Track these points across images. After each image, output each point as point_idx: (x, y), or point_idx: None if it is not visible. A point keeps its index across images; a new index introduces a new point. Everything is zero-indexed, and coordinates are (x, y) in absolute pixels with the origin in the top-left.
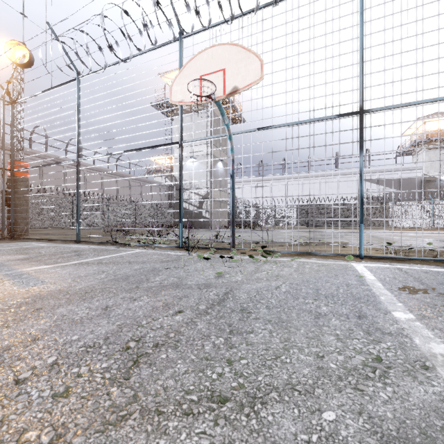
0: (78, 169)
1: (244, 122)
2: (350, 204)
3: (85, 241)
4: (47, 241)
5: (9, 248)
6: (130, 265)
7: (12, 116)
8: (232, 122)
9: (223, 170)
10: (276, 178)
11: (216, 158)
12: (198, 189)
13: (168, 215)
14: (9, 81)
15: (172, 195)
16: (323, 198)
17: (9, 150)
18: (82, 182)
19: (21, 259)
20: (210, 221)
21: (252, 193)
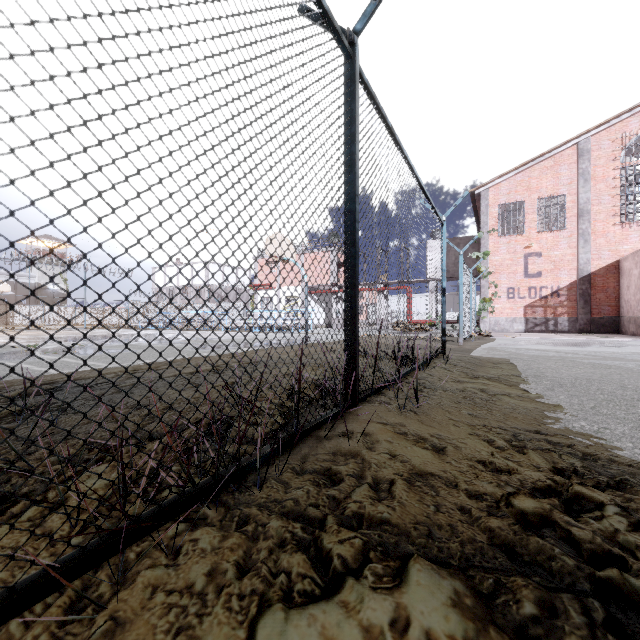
0: None
1: None
2: None
3: None
4: None
5: None
6: None
7: None
8: None
9: None
10: None
11: None
12: None
13: None
14: None
15: None
16: None
17: None
18: None
19: None
20: None
21: None
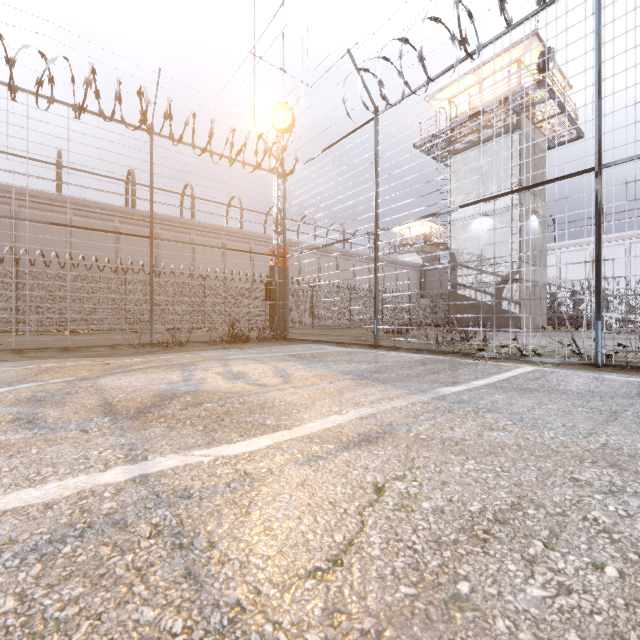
0: (375, 245)
1: (580, 137)
2: None
3: (388, 347)
4: (328, 343)
5: (313, 351)
6: (617, 400)
7: (284, 191)
8: (552, 143)
9: (538, 229)
10: None
11: (527, 210)
12: (492, 266)
13: (425, 309)
14: (284, 149)
15: (425, 279)
16: None
17: (249, 239)
18: (381, 263)
19: (379, 371)
20: (518, 318)
21: (581, 266)
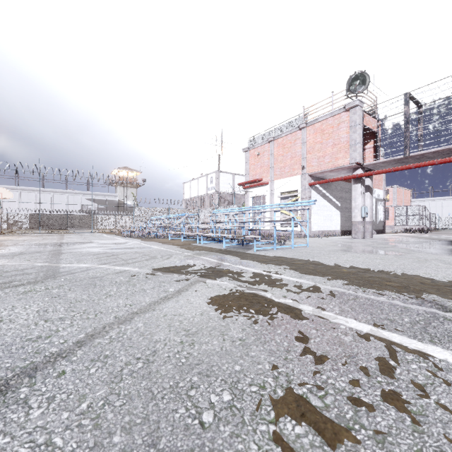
0: None
1: None
2: (72, 215)
3: None
4: None
5: None
6: None
7: None
8: None
9: None
10: (8, 188)
11: None
12: None
13: None
14: None
15: None
16: (52, 210)
17: None
18: None
19: None
20: None
21: None
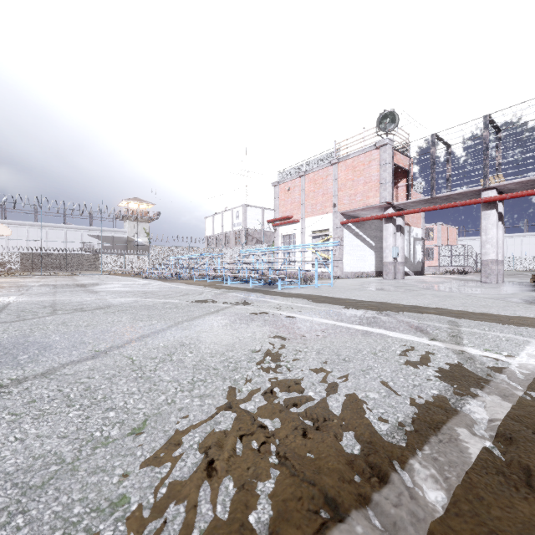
0: None
1: None
2: (72, 254)
3: None
4: None
5: None
6: None
7: None
8: None
9: None
10: None
11: None
12: None
13: None
14: None
15: None
16: (49, 248)
17: None
18: None
19: None
20: None
21: None
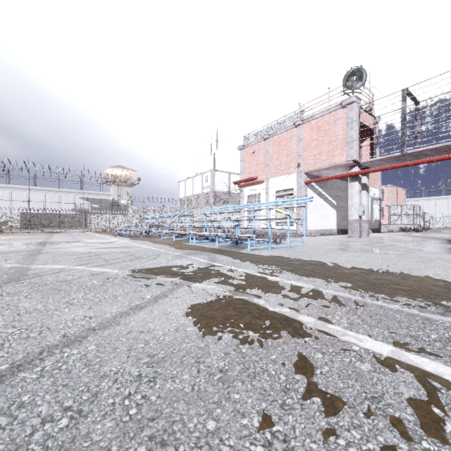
0: None
1: None
2: (64, 214)
3: None
4: None
5: None
6: None
7: None
8: None
9: None
10: None
11: None
12: None
13: None
14: None
15: None
16: (44, 209)
17: None
18: None
19: None
20: None
21: None
